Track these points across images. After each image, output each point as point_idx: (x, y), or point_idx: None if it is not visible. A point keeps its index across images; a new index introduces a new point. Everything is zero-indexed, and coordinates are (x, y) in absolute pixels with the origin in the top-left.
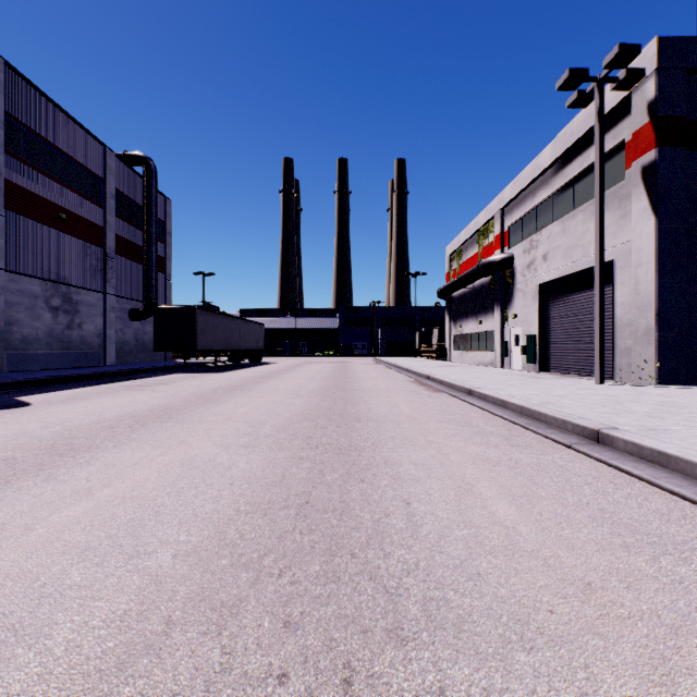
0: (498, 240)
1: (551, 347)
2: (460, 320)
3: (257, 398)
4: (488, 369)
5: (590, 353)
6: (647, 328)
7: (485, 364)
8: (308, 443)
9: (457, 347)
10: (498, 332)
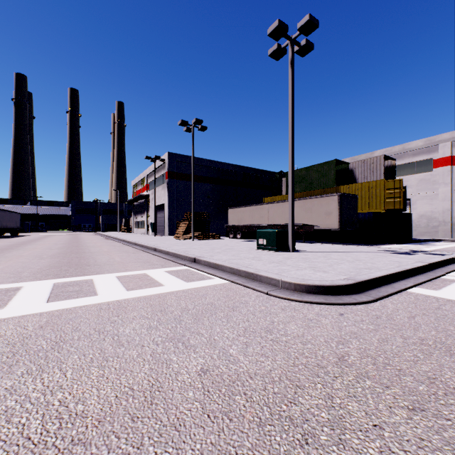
0: (146, 186)
1: (157, 227)
2: (137, 215)
3: (46, 242)
4: (138, 235)
5: (163, 229)
6: (167, 222)
7: (143, 233)
8: (70, 244)
9: (136, 227)
10: (146, 221)
